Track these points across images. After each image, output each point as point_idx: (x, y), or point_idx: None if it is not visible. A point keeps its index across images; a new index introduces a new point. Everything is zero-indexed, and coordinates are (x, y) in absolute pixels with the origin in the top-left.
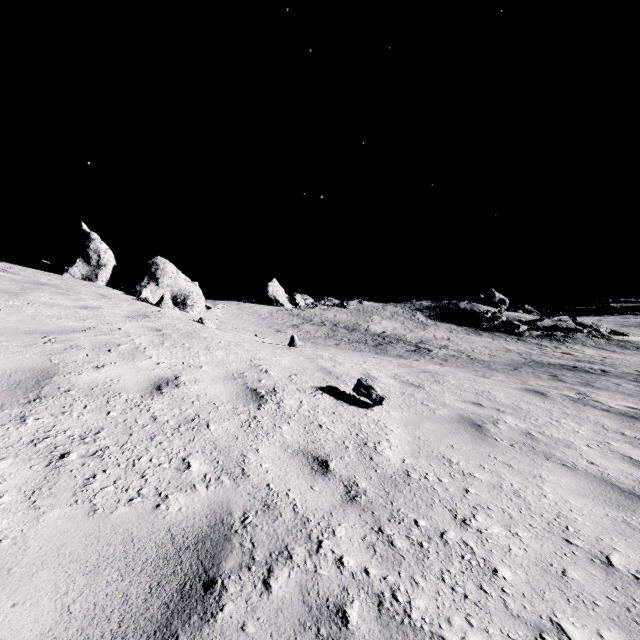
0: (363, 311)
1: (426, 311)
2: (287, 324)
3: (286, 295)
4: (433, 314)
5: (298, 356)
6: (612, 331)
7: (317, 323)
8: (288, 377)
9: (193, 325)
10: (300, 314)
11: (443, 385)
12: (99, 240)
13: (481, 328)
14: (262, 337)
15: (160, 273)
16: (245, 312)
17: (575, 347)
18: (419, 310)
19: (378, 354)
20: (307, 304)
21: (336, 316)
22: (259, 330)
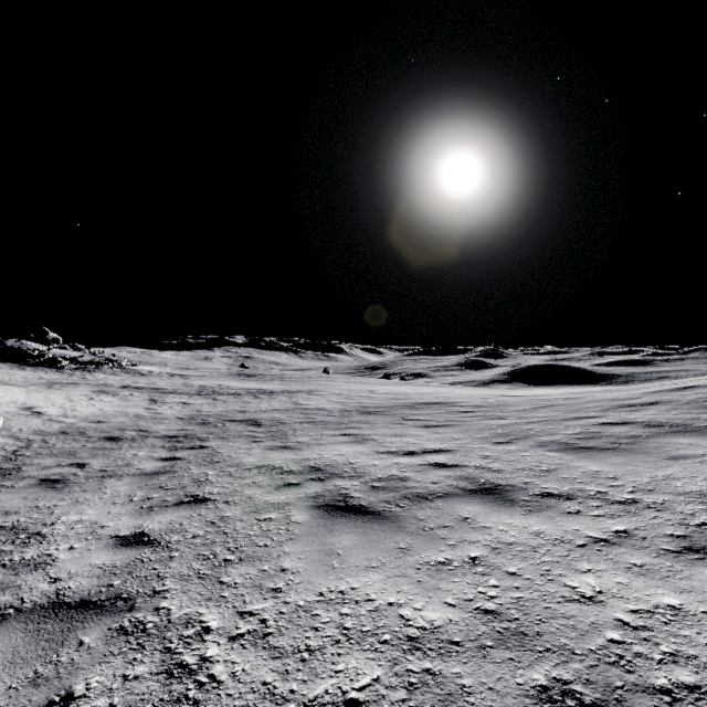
0: None
1: None
2: None
3: None
4: None
5: None
6: (131, 364)
7: None
8: None
9: None
10: None
11: None
12: None
13: (27, 364)
14: None
15: None
16: None
17: (96, 374)
18: None
19: None
20: None
21: None
22: None
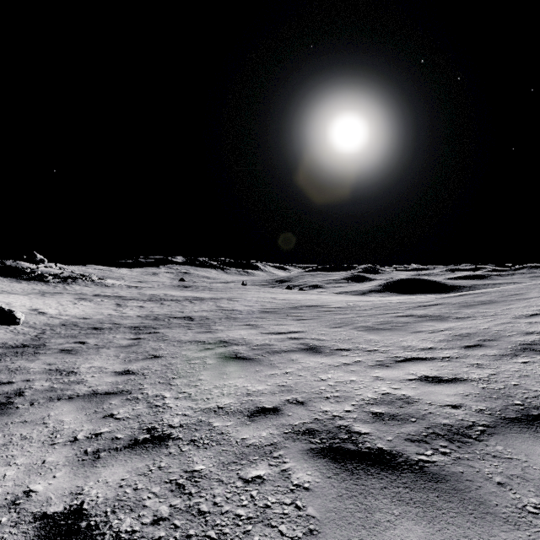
0: None
1: None
2: None
3: None
4: None
5: None
6: (99, 278)
7: None
8: None
9: None
10: None
11: None
12: None
13: (22, 278)
14: None
15: None
16: None
17: (74, 286)
18: None
19: None
20: None
21: None
22: None
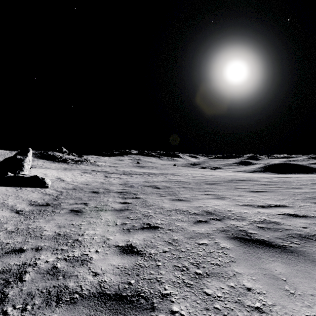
0: None
1: (33, 155)
2: None
3: None
4: (37, 156)
5: None
6: (94, 161)
7: None
8: None
9: None
10: None
11: (39, 169)
12: None
13: (56, 161)
14: None
15: None
16: None
17: (81, 165)
18: None
19: None
20: None
21: None
22: None
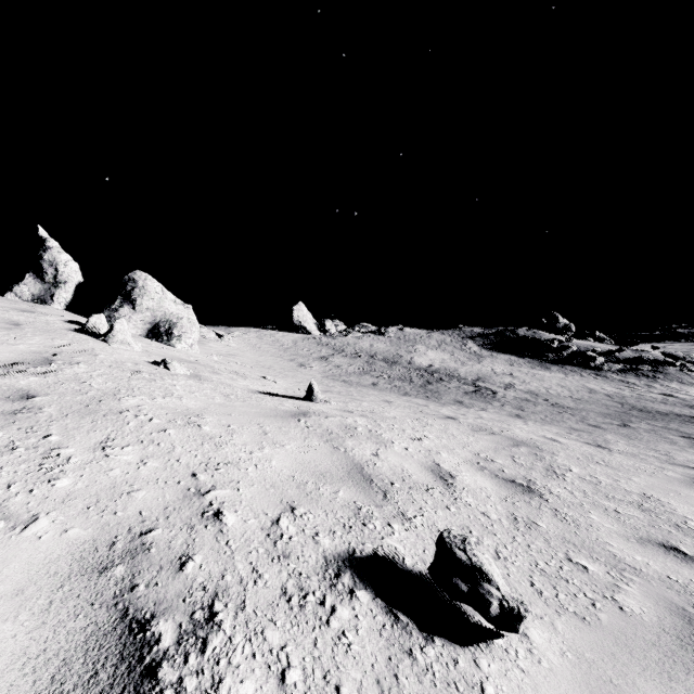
0: (404, 339)
1: (479, 339)
2: (314, 356)
3: (314, 321)
4: (487, 343)
5: (310, 437)
6: None
7: (350, 354)
8: (270, 527)
9: (130, 377)
10: (330, 343)
11: (567, 482)
12: (58, 249)
13: (547, 360)
14: (273, 380)
15: (138, 292)
16: (264, 341)
17: (672, 385)
18: (470, 338)
19: (430, 399)
20: (339, 331)
21: (373, 345)
22: (278, 364)
